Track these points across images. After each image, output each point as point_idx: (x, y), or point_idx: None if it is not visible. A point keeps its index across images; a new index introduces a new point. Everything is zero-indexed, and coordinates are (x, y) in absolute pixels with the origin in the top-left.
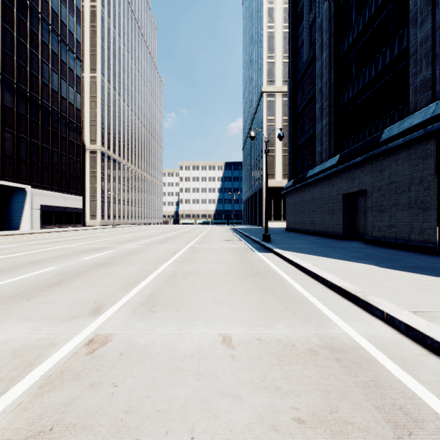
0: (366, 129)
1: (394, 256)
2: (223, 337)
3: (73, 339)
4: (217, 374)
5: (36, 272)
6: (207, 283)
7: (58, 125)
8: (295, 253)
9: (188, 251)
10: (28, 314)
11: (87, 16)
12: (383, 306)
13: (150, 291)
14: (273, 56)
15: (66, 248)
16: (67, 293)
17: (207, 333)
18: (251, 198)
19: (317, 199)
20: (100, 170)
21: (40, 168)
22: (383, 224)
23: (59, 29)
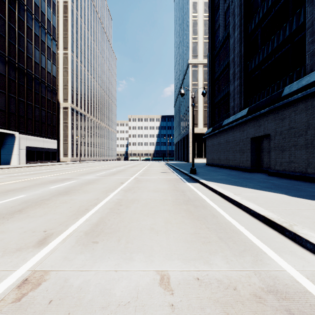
0: (270, 88)
1: (297, 186)
2: (160, 276)
3: (7, 279)
4: None
5: (5, 200)
6: (147, 211)
7: (39, 88)
8: (217, 183)
9: (132, 182)
10: None
11: (61, 9)
12: (313, 238)
13: (96, 219)
14: (196, 37)
15: (39, 179)
16: (23, 221)
17: (145, 270)
18: (180, 141)
19: (230, 141)
20: (70, 121)
21: (26, 119)
22: (284, 160)
23: (40, 18)
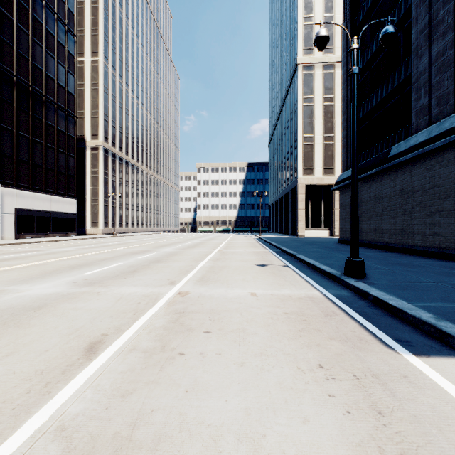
0: None
1: None
2: None
3: None
4: None
5: None
6: None
7: (43, 110)
8: None
9: (147, 335)
10: None
11: None
12: None
13: None
14: (311, 16)
15: None
16: None
17: None
18: (280, 201)
19: (417, 190)
20: (102, 169)
21: (16, 162)
22: None
23: None
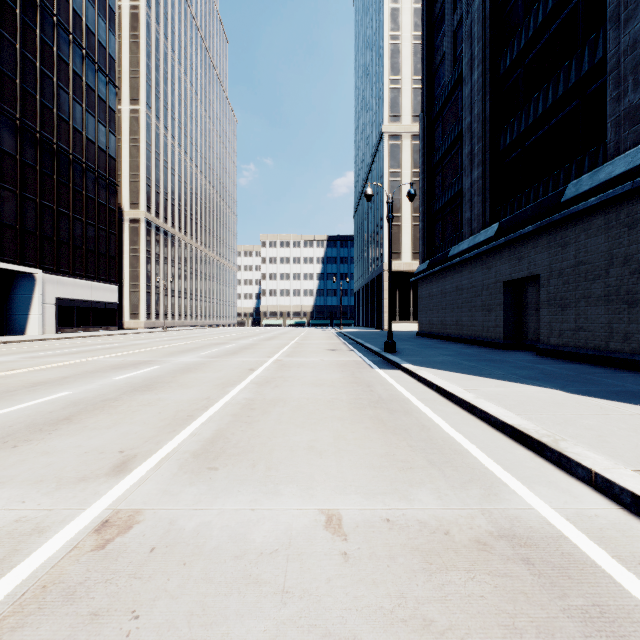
0: (540, 184)
1: (586, 375)
2: (327, 517)
3: (75, 521)
4: (318, 591)
5: (36, 401)
6: (302, 419)
7: (83, 181)
8: (434, 370)
9: (272, 368)
10: (9, 473)
11: (126, 21)
12: (588, 460)
13: (210, 432)
14: (398, 79)
15: (89, 362)
16: (79, 436)
17: (301, 508)
18: (367, 288)
19: (464, 288)
20: (144, 246)
21: (56, 244)
22: (566, 326)
23: (84, 40)
